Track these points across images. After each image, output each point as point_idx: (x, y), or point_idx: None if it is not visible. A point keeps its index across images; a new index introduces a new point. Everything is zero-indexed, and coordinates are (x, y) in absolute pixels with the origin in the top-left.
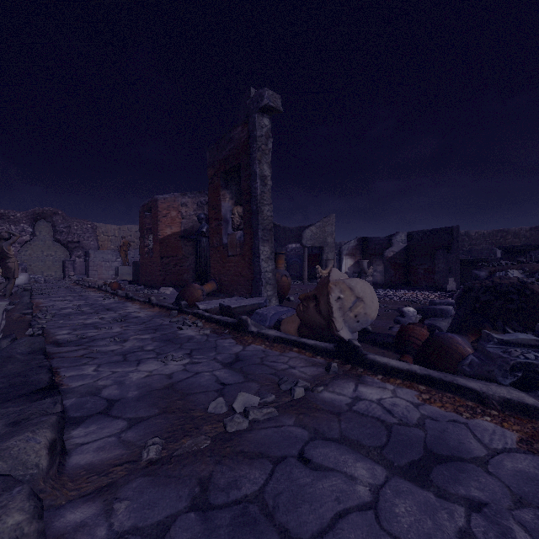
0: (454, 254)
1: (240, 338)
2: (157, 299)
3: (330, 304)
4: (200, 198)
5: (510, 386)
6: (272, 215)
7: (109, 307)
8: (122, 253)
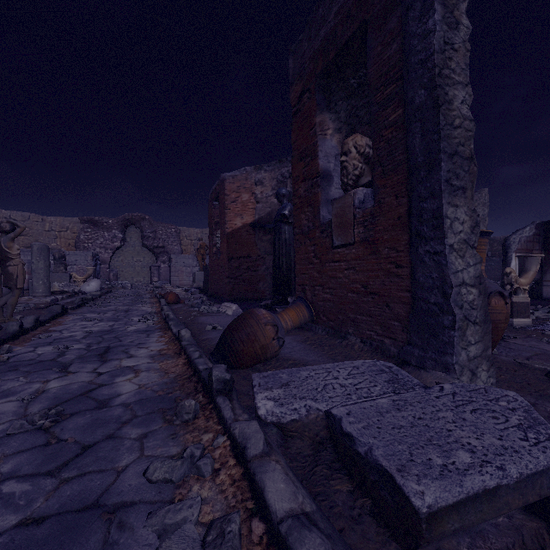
0: None
1: None
2: (202, 328)
3: None
4: (280, 170)
5: None
6: (471, 117)
7: (114, 346)
8: (199, 256)
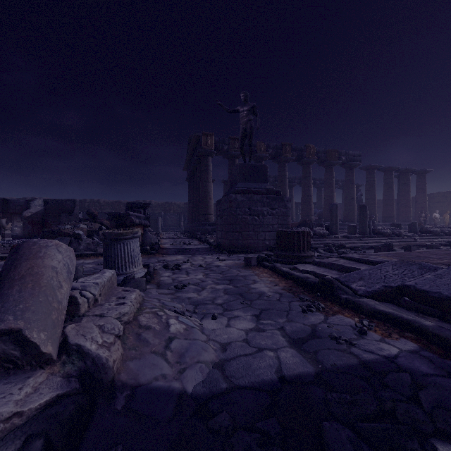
0: (75, 216)
1: None
2: None
3: None
4: None
5: None
6: None
7: None
8: None
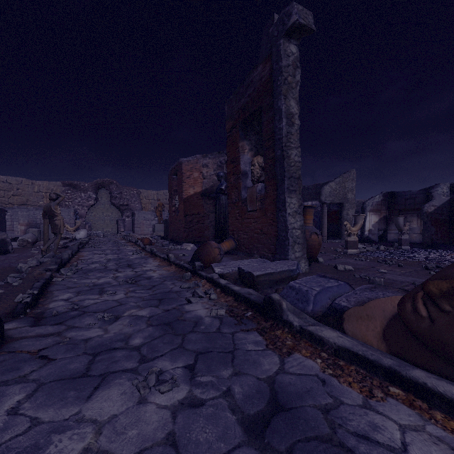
0: None
1: (271, 333)
2: (176, 255)
3: None
4: (219, 158)
5: None
6: (300, 160)
7: (131, 263)
8: (157, 213)
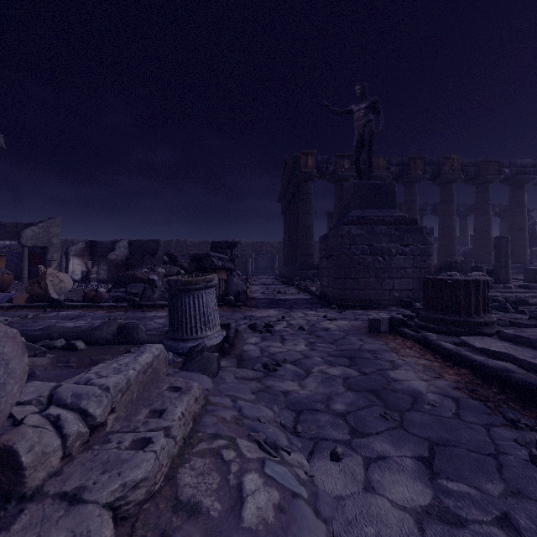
0: (158, 258)
1: None
2: None
3: (47, 283)
4: None
5: (112, 302)
6: None
7: None
8: None
